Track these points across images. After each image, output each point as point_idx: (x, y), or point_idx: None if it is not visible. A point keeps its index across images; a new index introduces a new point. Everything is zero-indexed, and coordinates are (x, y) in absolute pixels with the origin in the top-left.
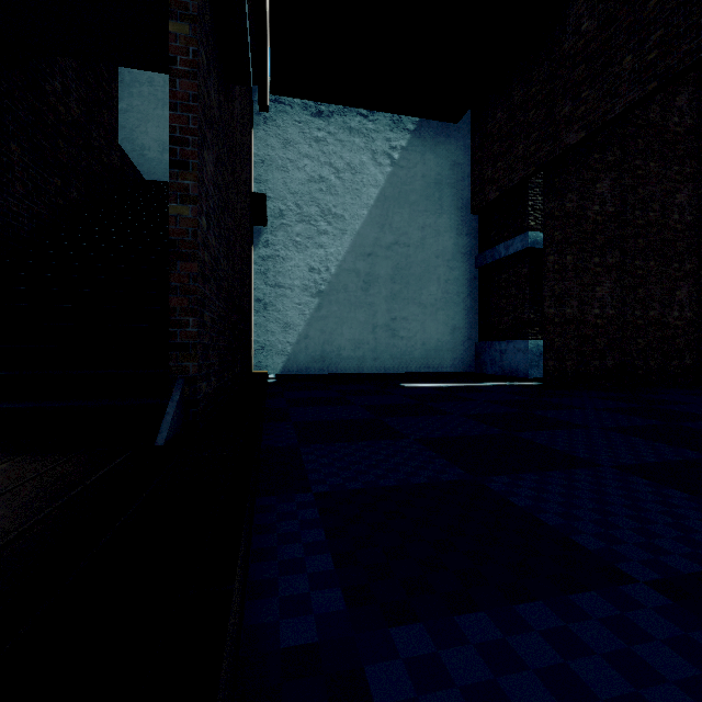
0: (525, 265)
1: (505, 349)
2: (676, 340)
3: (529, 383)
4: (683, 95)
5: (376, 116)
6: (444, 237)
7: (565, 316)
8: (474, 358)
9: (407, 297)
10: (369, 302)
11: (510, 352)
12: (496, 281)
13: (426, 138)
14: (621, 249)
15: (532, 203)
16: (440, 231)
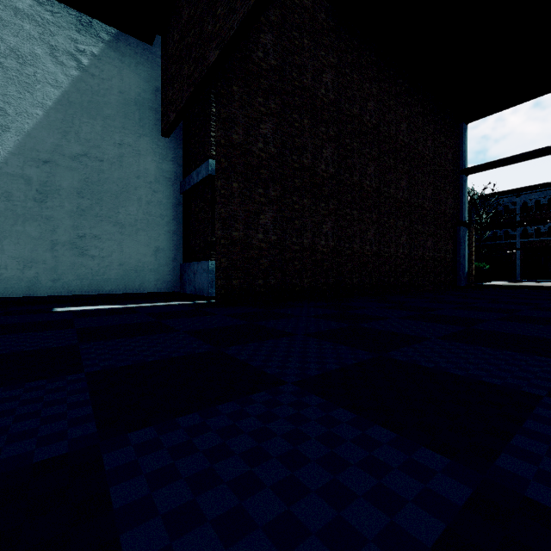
0: (209, 192)
1: (196, 269)
2: (323, 263)
3: (209, 301)
4: (328, 75)
5: (57, 9)
6: (146, 159)
7: (232, 238)
8: (179, 278)
9: (100, 215)
10: (45, 215)
11: (199, 272)
12: (193, 206)
13: (124, 54)
14: (282, 185)
15: (215, 134)
16: (141, 152)
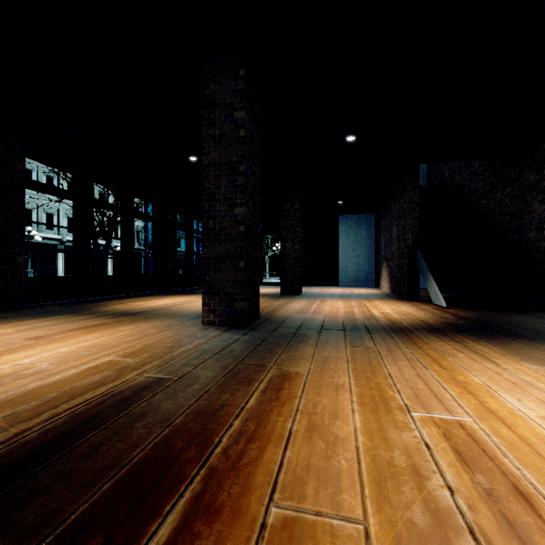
0: None
1: None
2: None
3: None
4: None
5: None
6: None
7: None
8: None
9: None
10: None
11: None
12: None
13: None
14: None
15: None
16: None
